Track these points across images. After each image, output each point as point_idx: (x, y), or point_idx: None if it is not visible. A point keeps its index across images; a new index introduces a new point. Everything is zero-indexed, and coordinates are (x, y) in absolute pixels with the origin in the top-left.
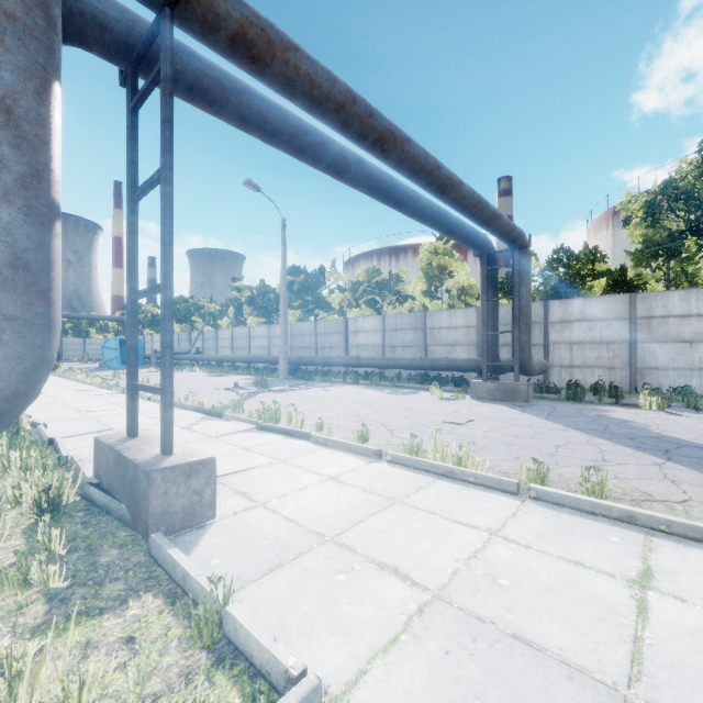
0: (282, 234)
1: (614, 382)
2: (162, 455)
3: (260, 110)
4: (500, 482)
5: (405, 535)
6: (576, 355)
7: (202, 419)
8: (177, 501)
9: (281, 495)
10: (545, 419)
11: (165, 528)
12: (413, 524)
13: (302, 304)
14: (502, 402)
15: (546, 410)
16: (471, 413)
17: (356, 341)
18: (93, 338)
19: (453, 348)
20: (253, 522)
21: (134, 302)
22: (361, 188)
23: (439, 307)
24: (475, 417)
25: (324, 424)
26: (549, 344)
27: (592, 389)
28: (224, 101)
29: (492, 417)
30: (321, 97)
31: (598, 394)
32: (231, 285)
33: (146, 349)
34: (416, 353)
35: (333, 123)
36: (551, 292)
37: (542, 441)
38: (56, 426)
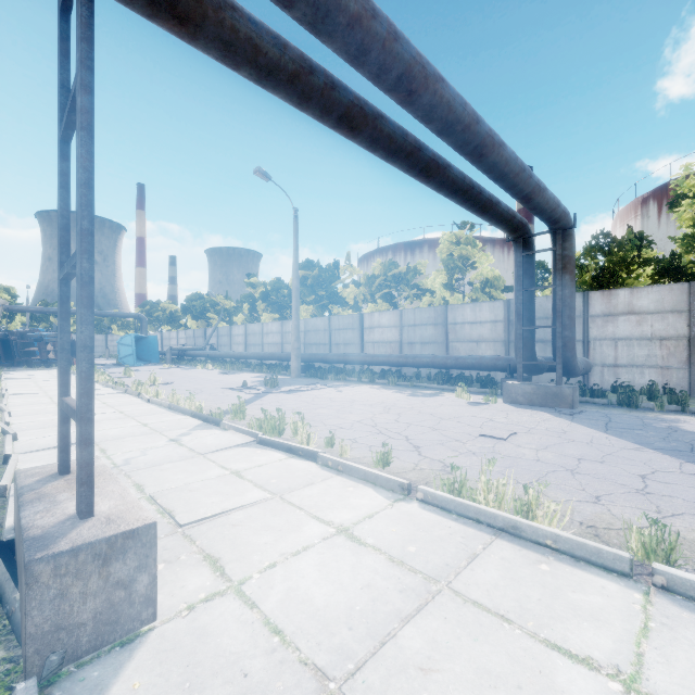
0: (294, 225)
1: (669, 384)
2: (75, 517)
3: (250, 34)
4: (599, 554)
5: (470, 683)
6: (621, 353)
7: (197, 427)
8: (83, 605)
9: (268, 566)
10: (605, 432)
11: (59, 655)
12: (478, 649)
13: (316, 300)
14: (542, 408)
15: (600, 419)
16: (510, 423)
17: (372, 337)
18: (115, 335)
19: (477, 345)
20: (213, 631)
21: (65, 284)
22: (381, 151)
23: (461, 300)
24: (516, 429)
25: (336, 436)
26: (589, 340)
27: (646, 392)
28: (200, 18)
29: (538, 429)
30: (328, 2)
31: (653, 399)
32: (245, 281)
33: (164, 346)
34: (437, 350)
35: (345, 47)
36: (590, 283)
37: (617, 467)
38: (31, 435)
